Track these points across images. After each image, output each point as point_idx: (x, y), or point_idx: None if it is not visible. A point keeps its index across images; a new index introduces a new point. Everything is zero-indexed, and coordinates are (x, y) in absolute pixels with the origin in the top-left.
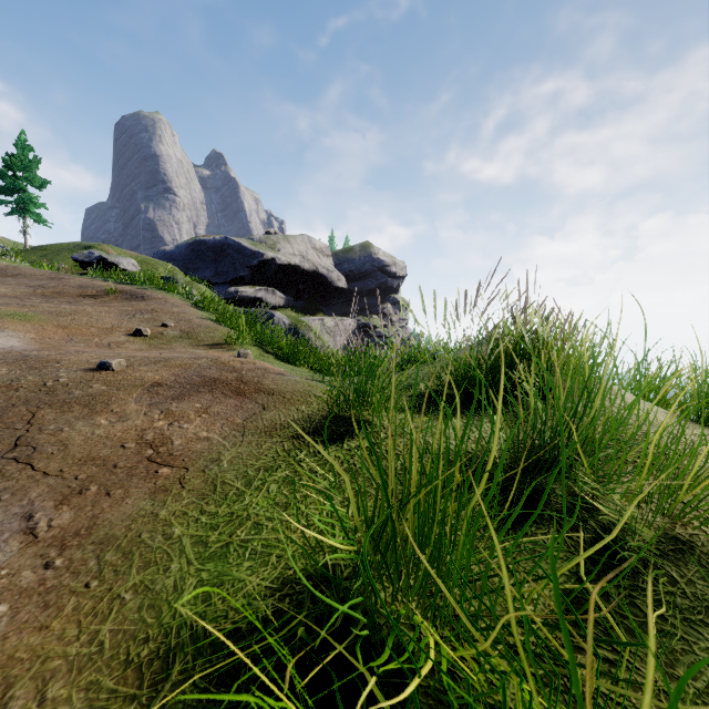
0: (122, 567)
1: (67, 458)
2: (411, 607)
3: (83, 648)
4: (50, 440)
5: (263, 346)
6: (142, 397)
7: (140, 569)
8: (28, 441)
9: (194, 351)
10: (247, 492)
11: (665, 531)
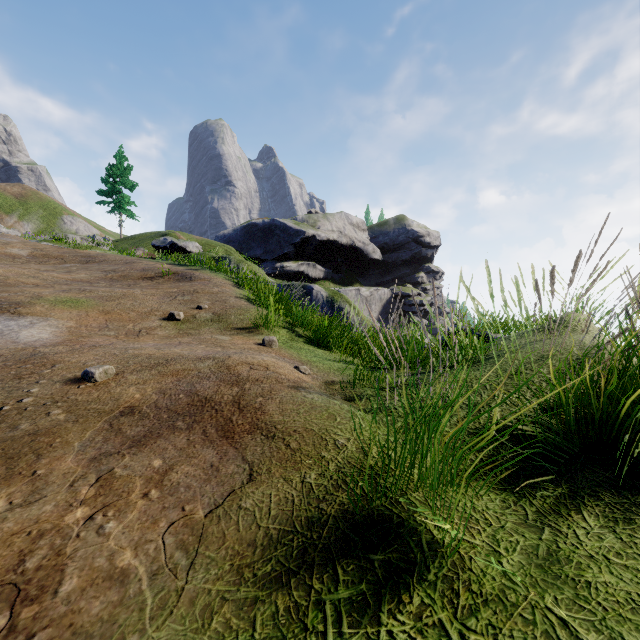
0: None
1: None
2: None
3: None
4: None
5: (293, 327)
6: (94, 438)
7: None
8: None
9: (218, 338)
10: None
11: None
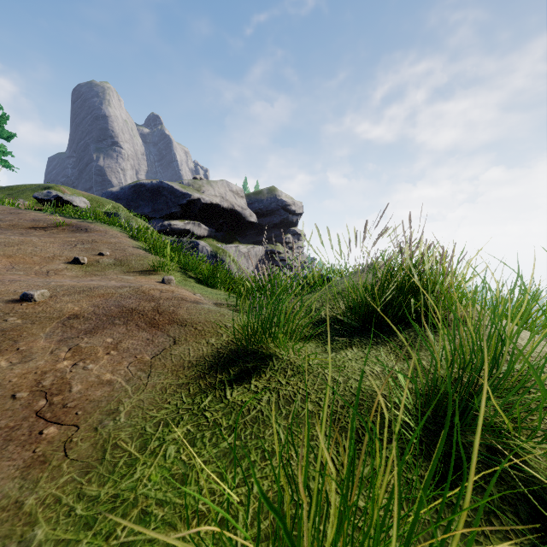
0: None
1: None
2: None
3: None
4: None
5: (186, 271)
6: (54, 331)
7: None
8: None
9: (124, 278)
10: (140, 459)
11: None
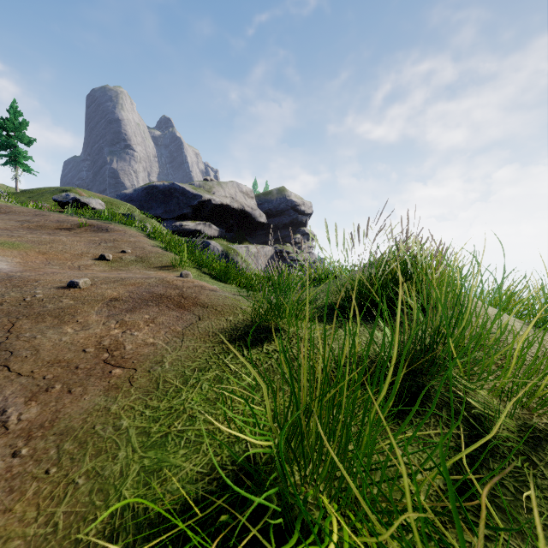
0: (77, 455)
1: (37, 360)
2: (318, 489)
3: (40, 529)
4: (25, 346)
5: (200, 268)
6: (102, 309)
7: (92, 457)
8: (6, 347)
9: (146, 272)
10: (184, 389)
11: (524, 421)
